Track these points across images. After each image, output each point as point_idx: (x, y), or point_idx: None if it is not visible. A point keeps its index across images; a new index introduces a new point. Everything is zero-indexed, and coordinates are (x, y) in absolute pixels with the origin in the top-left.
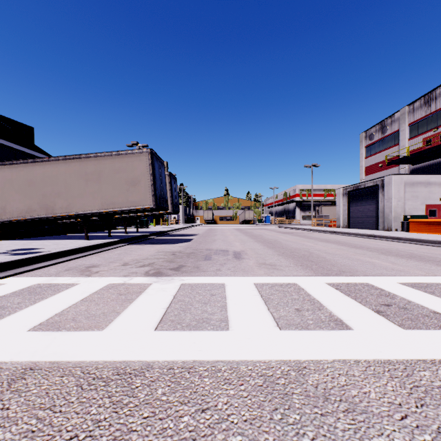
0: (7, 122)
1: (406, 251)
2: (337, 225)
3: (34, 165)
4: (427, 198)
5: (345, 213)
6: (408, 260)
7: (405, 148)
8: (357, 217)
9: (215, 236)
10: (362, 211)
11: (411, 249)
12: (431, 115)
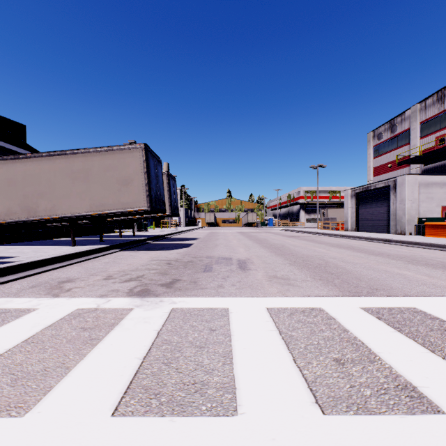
0: None
1: (435, 260)
2: (345, 228)
3: (15, 162)
4: (443, 200)
5: (354, 216)
6: (444, 272)
7: (416, 147)
8: (367, 220)
9: (217, 240)
10: (372, 213)
11: (437, 256)
12: (445, 112)
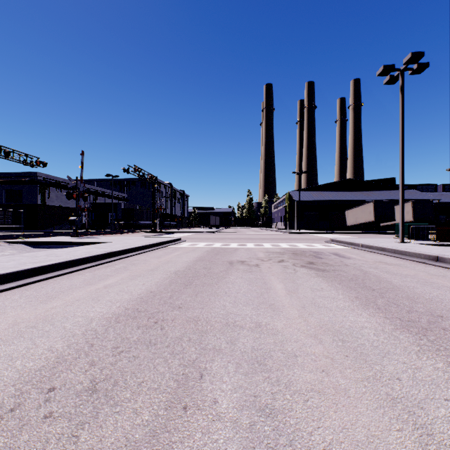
0: (379, 181)
1: None
2: None
3: (354, 209)
4: None
5: None
6: None
7: None
8: None
9: None
10: None
11: None
12: None
